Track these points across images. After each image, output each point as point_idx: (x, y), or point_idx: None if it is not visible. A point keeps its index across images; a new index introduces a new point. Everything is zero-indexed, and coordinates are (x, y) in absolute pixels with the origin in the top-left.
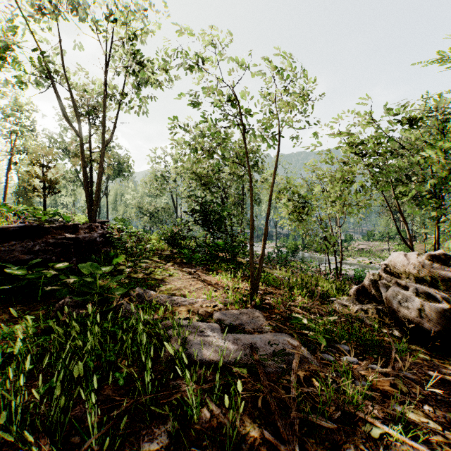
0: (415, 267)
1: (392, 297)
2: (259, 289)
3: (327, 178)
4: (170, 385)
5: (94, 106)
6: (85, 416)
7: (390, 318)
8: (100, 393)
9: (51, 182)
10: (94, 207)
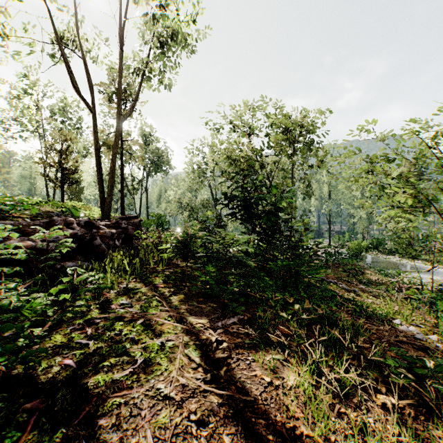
0: None
1: None
2: None
3: None
4: None
5: (125, 89)
6: None
7: None
8: None
9: (66, 170)
10: (107, 198)
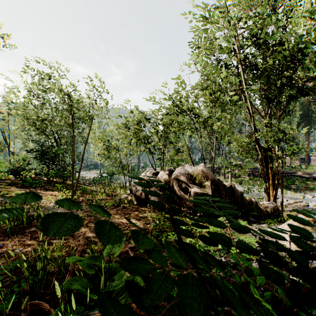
0: (147, 178)
1: (135, 190)
2: (76, 193)
3: (123, 134)
4: (33, 222)
5: None
6: (0, 230)
7: (134, 198)
8: (2, 227)
9: None
10: None
